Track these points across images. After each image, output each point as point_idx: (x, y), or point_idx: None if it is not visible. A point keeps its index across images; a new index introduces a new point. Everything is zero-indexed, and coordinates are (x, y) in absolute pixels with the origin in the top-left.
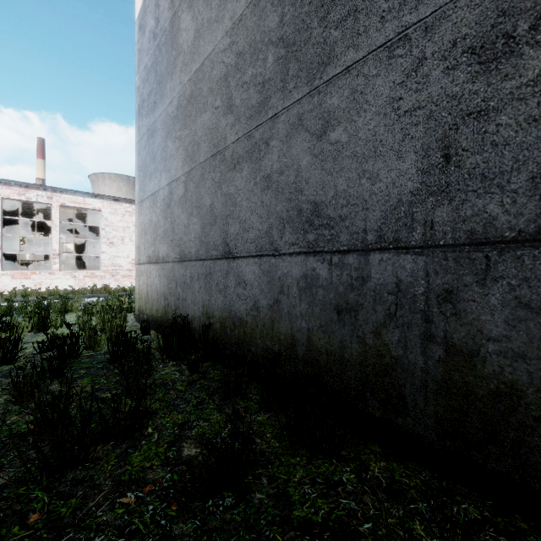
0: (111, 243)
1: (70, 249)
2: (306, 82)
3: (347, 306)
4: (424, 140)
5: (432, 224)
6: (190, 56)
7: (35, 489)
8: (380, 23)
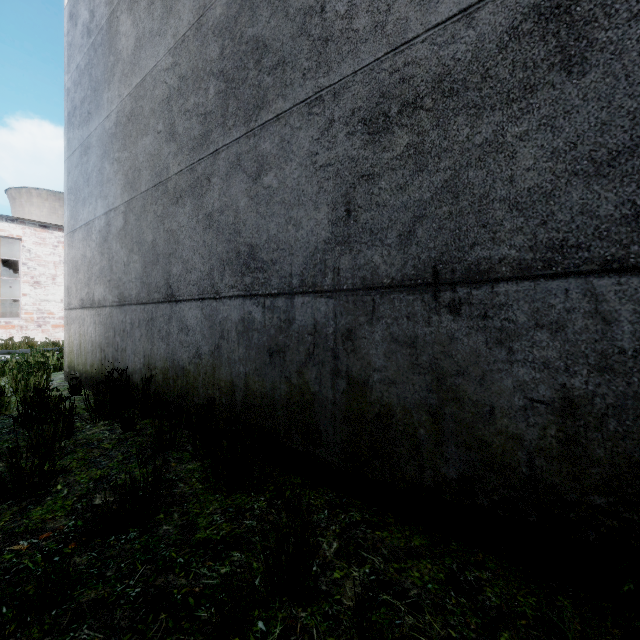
0: (36, 283)
1: None
2: (244, 122)
3: (277, 348)
4: (334, 195)
5: (339, 270)
6: (130, 66)
7: None
8: (303, 79)
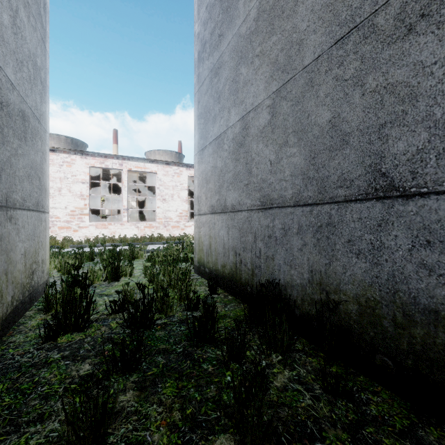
0: (163, 200)
1: (133, 207)
2: None
3: None
4: None
5: None
6: None
7: None
8: None
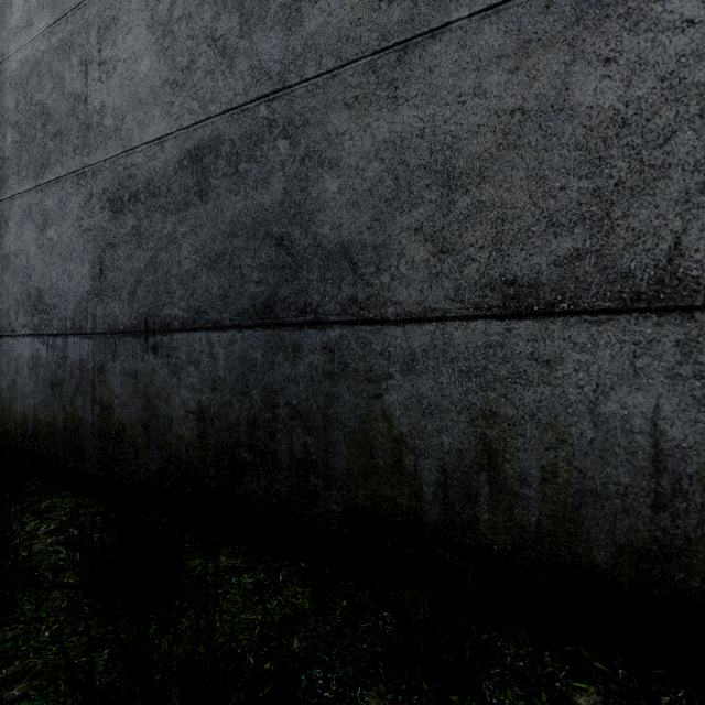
0: None
1: None
2: (33, 176)
3: (57, 381)
4: (93, 255)
5: (96, 317)
6: None
7: None
8: (74, 153)
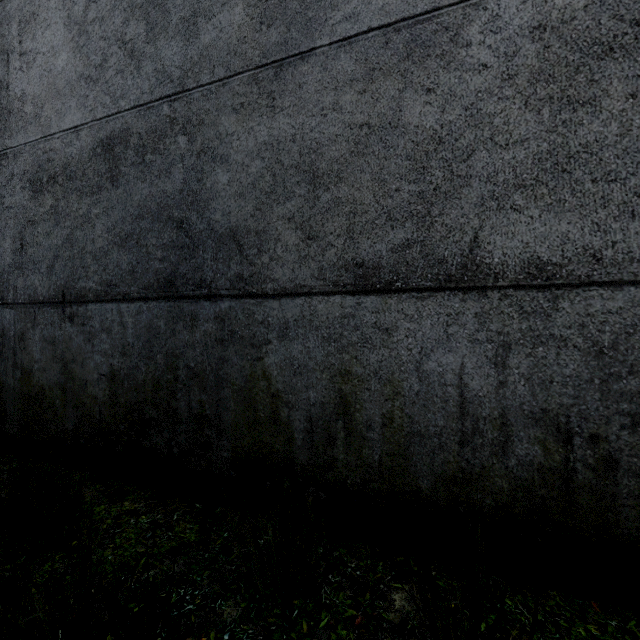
0: None
1: None
2: None
3: None
4: (14, 231)
5: (17, 288)
6: None
7: None
8: None
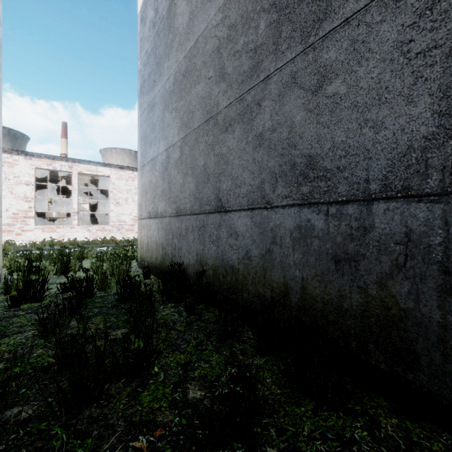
0: (117, 203)
1: (86, 209)
2: (300, 41)
3: (345, 256)
4: (442, 81)
5: None
6: (185, 36)
7: (55, 425)
8: None
